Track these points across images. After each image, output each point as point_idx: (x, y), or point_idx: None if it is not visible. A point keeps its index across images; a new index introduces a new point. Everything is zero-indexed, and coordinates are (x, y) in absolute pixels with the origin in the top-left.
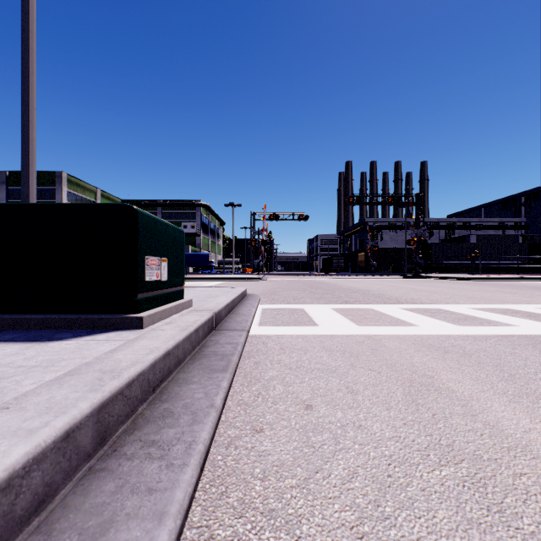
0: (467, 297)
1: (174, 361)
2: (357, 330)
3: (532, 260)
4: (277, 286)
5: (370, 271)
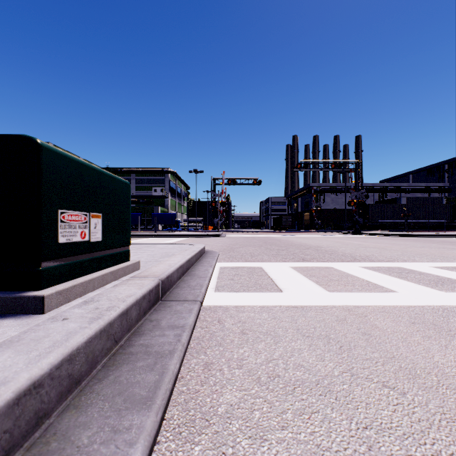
0: (418, 253)
1: (58, 389)
2: (329, 298)
3: (455, 219)
4: (235, 243)
5: (314, 229)
